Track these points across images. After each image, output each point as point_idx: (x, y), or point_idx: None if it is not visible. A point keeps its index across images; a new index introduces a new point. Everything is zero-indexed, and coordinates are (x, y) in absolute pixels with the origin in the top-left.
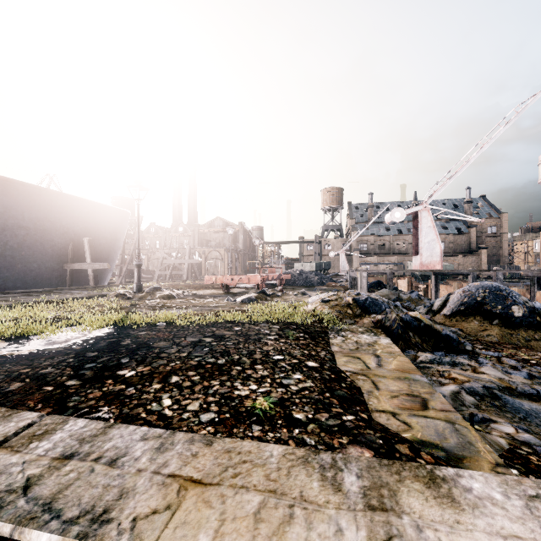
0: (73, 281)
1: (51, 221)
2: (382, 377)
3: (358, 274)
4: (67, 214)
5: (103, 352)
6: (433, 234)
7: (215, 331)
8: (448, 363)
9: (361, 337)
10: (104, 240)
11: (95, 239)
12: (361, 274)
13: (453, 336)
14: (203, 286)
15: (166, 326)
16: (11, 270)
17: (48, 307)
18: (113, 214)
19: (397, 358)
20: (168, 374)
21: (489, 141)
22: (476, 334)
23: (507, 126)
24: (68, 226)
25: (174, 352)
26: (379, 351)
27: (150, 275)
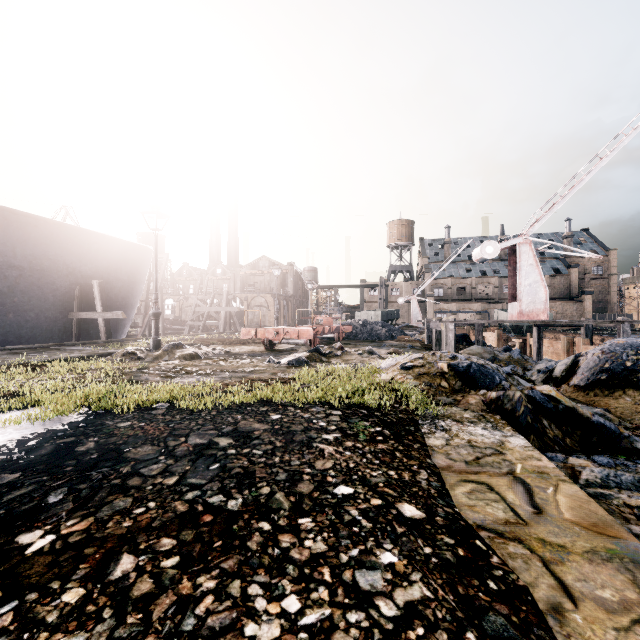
0: (82, 334)
1: (51, 260)
2: (560, 549)
3: (443, 326)
4: (71, 250)
5: (30, 473)
6: (535, 274)
7: (240, 423)
8: (632, 484)
9: (474, 433)
10: (120, 283)
11: (109, 282)
12: (447, 326)
13: (610, 425)
14: (241, 340)
15: (167, 410)
16: (0, 320)
17: (21, 372)
18: (131, 251)
19: (561, 488)
20: (118, 545)
21: (609, 153)
22: (632, 417)
23: (634, 133)
24: (73, 266)
25: (155, 475)
26: (519, 467)
27: (181, 325)
